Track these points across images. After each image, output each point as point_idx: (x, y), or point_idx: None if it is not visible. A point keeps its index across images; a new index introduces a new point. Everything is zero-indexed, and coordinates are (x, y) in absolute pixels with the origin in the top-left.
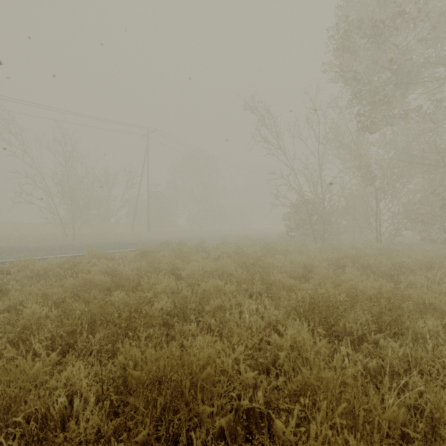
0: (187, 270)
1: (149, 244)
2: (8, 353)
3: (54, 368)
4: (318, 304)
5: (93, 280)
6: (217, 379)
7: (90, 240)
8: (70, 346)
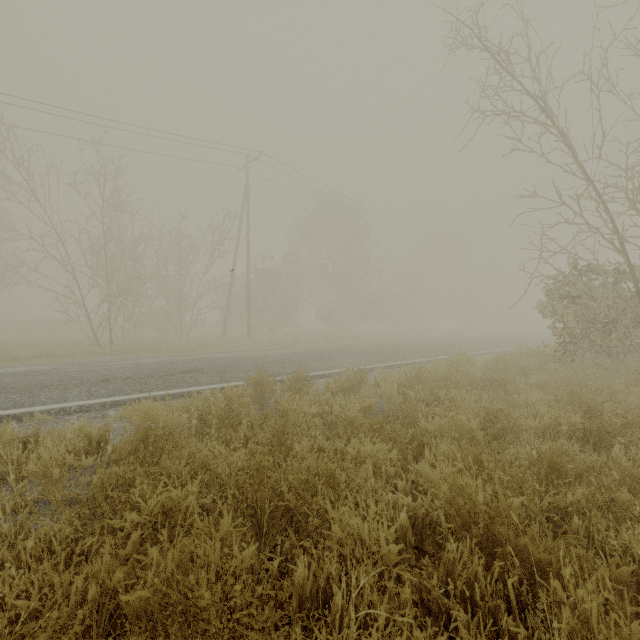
0: None
1: (227, 373)
2: None
3: None
4: None
5: None
6: None
7: (137, 354)
8: None
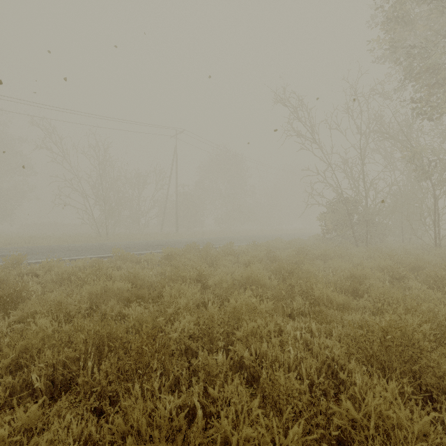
0: (214, 277)
1: (176, 246)
2: (2, 382)
3: (40, 421)
4: (396, 342)
5: (111, 288)
6: None
7: (122, 240)
8: (74, 376)
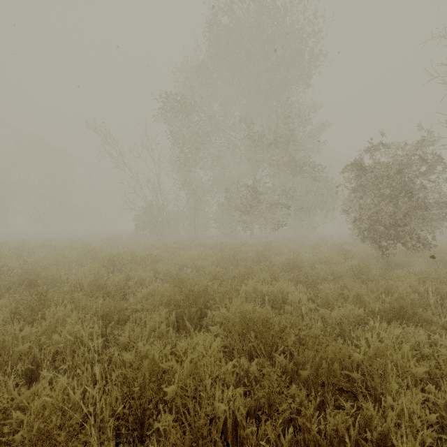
0: (33, 257)
1: None
2: None
3: None
4: (112, 260)
5: None
6: (50, 275)
7: None
8: None
